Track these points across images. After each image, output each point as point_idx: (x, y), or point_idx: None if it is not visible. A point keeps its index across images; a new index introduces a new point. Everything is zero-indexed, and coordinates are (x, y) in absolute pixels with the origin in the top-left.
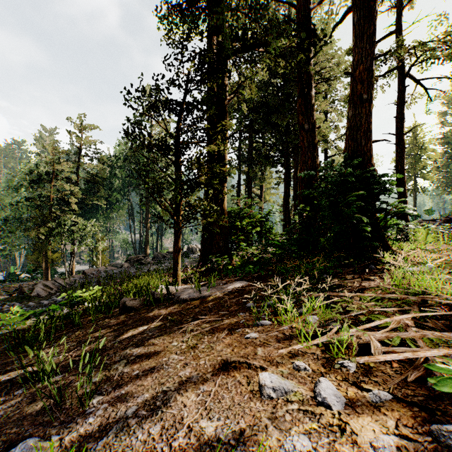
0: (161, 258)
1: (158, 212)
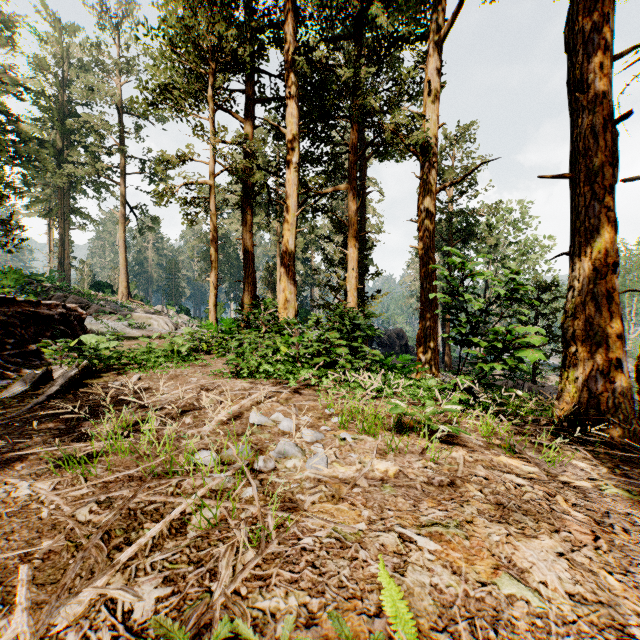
0: None
1: None
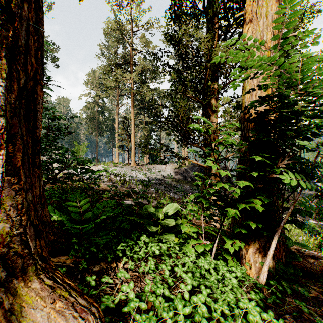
0: None
1: None
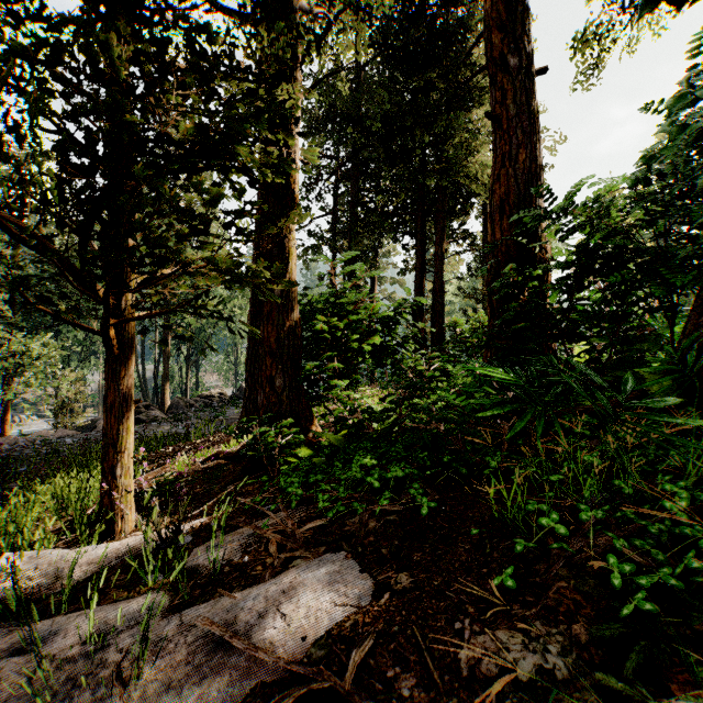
0: (184, 408)
1: (189, 324)
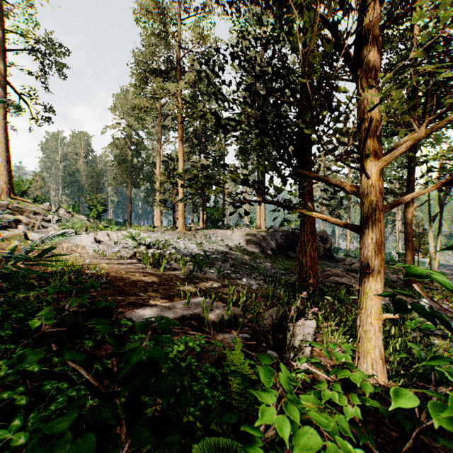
0: None
1: None
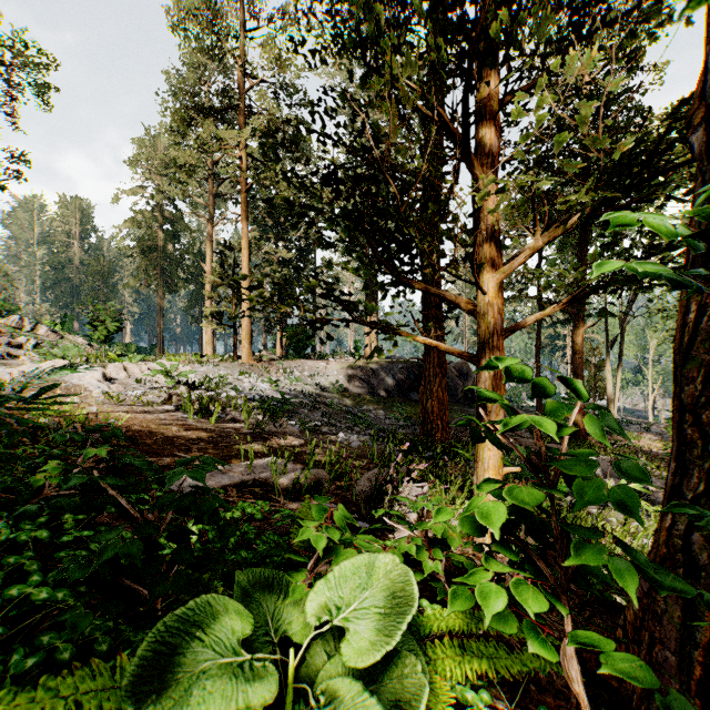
0: None
1: None
